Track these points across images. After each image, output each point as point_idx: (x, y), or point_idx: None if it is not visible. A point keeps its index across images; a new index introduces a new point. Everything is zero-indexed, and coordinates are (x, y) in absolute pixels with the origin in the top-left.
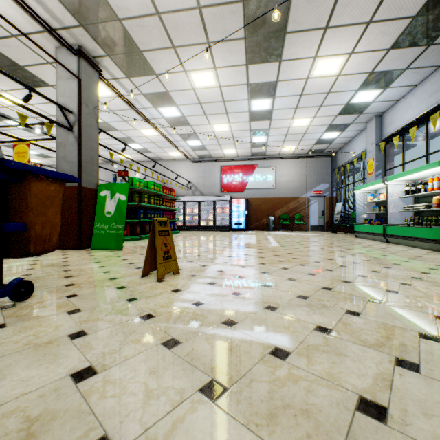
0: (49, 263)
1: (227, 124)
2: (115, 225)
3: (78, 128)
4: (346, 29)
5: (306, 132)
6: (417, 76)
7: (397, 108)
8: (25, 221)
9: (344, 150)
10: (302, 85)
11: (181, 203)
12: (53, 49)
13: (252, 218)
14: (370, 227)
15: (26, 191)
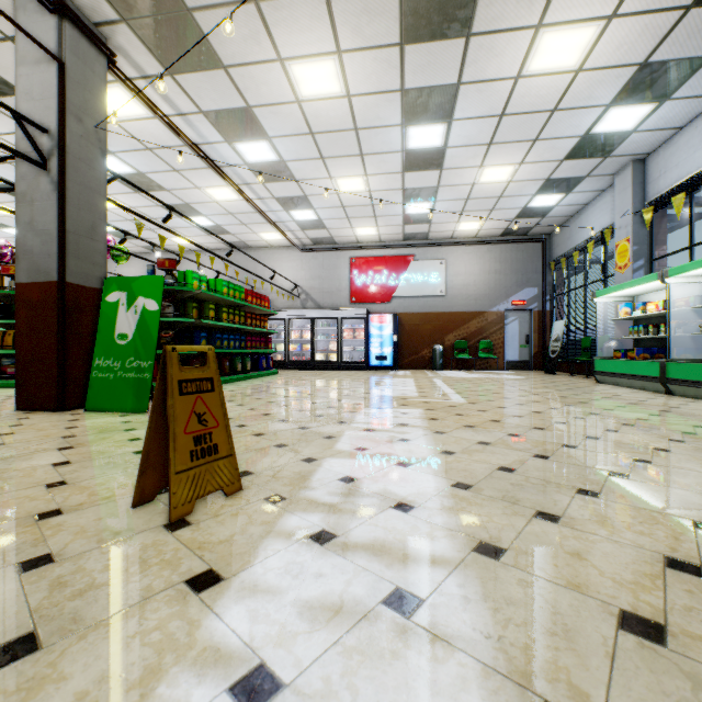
0: None
1: (361, 177)
2: (134, 361)
3: (59, 164)
4: None
5: (504, 194)
6: None
7: (679, 142)
8: None
9: (566, 228)
10: (505, 93)
11: (283, 321)
12: (10, 3)
13: (405, 349)
14: (630, 364)
15: None
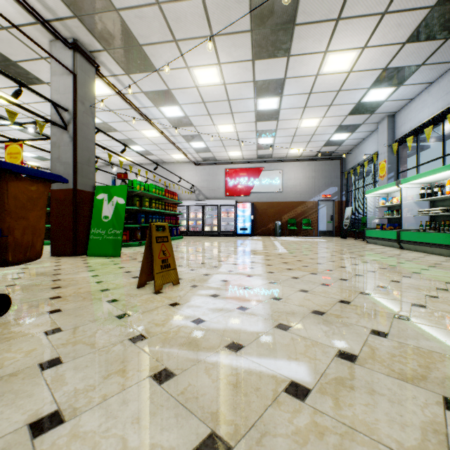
0: (38, 272)
1: (232, 124)
2: (112, 230)
3: (73, 127)
4: (359, 21)
5: (315, 133)
6: (433, 73)
7: (411, 107)
8: (1, 225)
9: (353, 152)
10: (311, 83)
11: (185, 207)
12: (47, 42)
13: (258, 223)
14: (383, 232)
15: (3, 192)
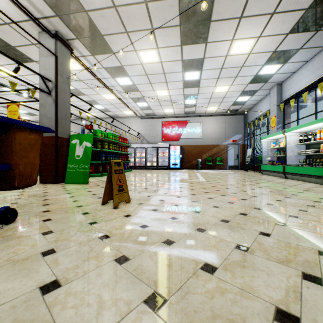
0: (32, 194)
1: (166, 90)
2: (82, 165)
3: (55, 93)
4: (255, 19)
5: (225, 96)
6: (308, 54)
7: (293, 78)
8: (10, 162)
9: (253, 109)
10: (222, 61)
11: (133, 149)
12: (37, 33)
13: (185, 160)
14: (273, 166)
15: (12, 139)
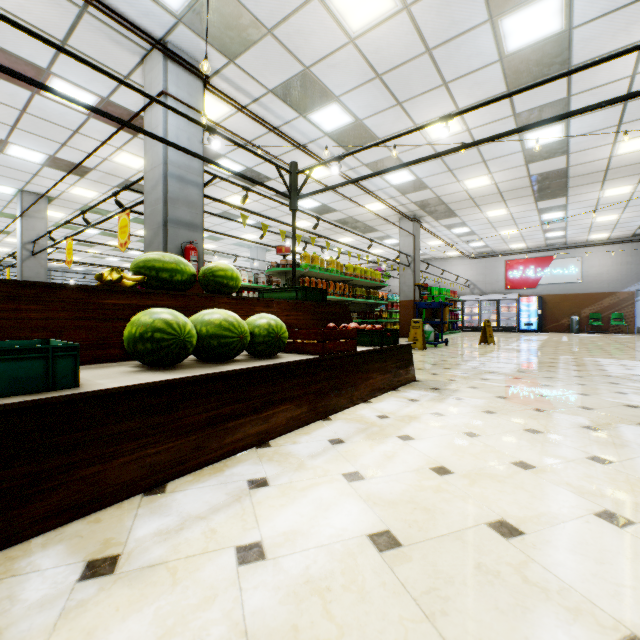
0: None
1: (515, 229)
2: None
3: (413, 265)
4: (623, 178)
5: (618, 222)
6: None
7: None
8: (443, 320)
9: None
10: (594, 201)
11: (458, 302)
12: (397, 218)
13: (547, 319)
14: None
15: (444, 311)
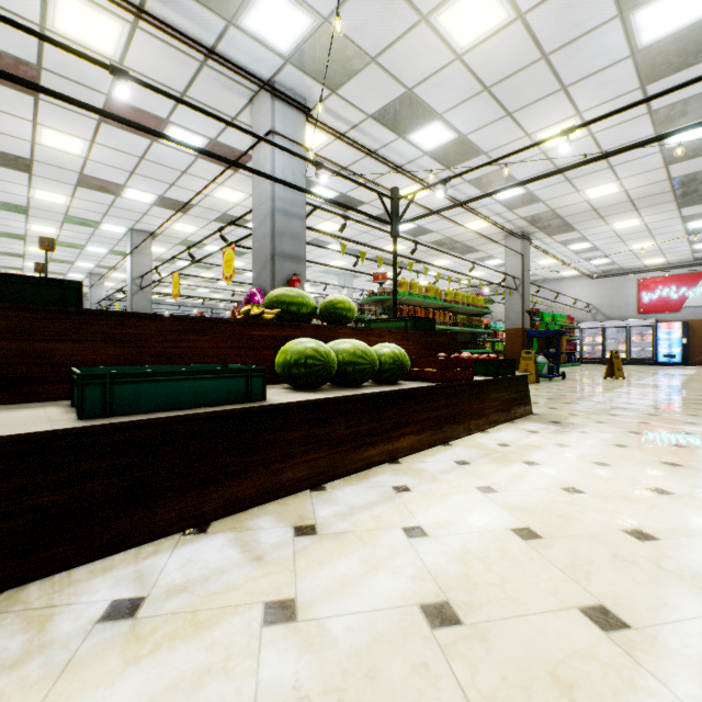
0: None
1: (651, 242)
2: None
3: (521, 289)
4: None
5: None
6: None
7: None
8: (559, 351)
9: None
10: None
11: (575, 330)
12: (502, 236)
13: (695, 349)
14: None
15: (560, 340)
